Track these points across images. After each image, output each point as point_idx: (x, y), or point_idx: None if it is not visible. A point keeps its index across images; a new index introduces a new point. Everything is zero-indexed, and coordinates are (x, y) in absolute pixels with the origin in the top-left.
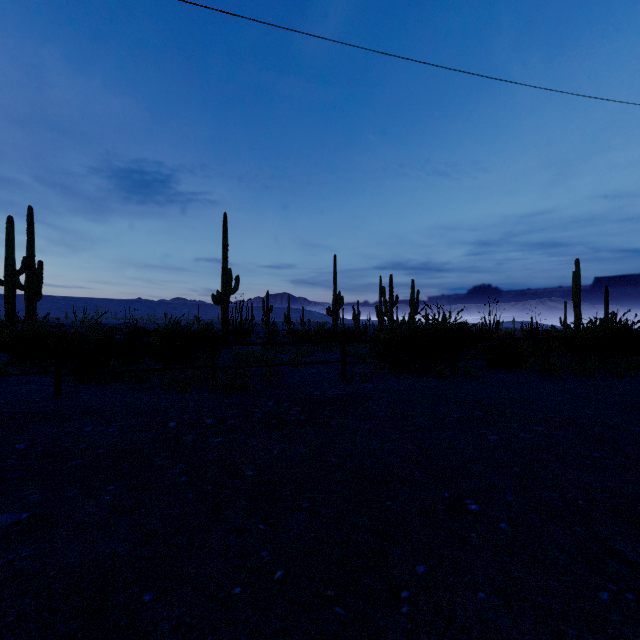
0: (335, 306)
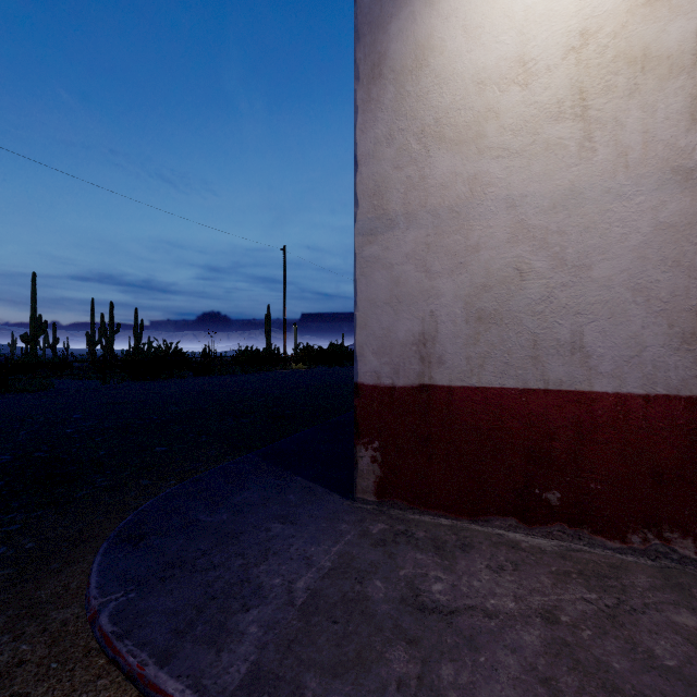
0: (35, 332)
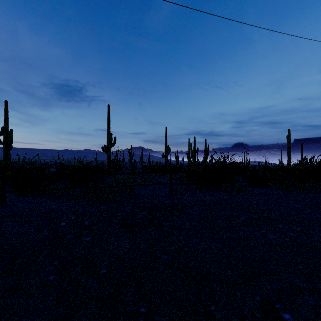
0: (166, 153)
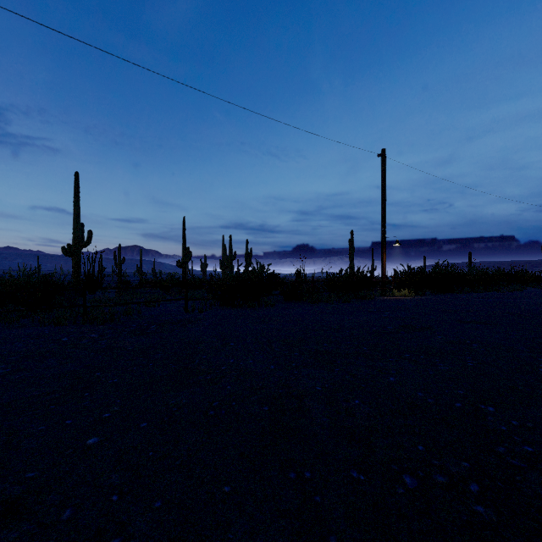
0: (184, 259)
